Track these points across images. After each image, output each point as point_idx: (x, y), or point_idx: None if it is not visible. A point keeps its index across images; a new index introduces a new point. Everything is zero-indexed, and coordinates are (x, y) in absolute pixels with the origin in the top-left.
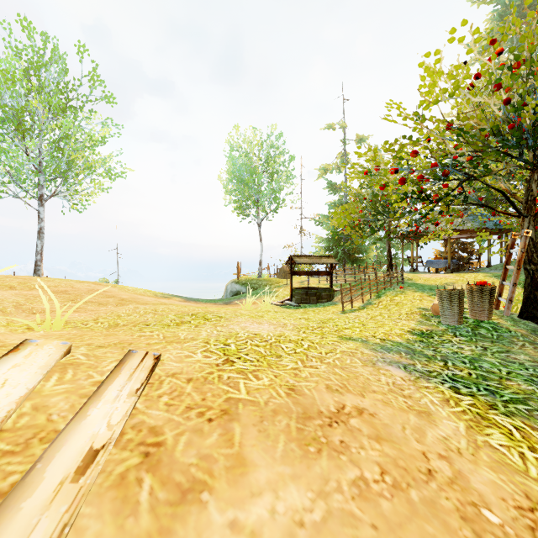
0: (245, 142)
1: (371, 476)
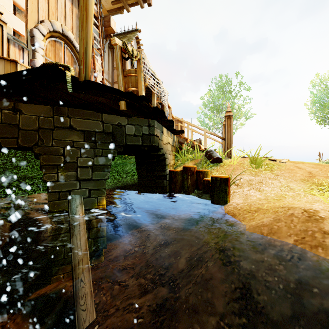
0: (325, 81)
1: (326, 167)
